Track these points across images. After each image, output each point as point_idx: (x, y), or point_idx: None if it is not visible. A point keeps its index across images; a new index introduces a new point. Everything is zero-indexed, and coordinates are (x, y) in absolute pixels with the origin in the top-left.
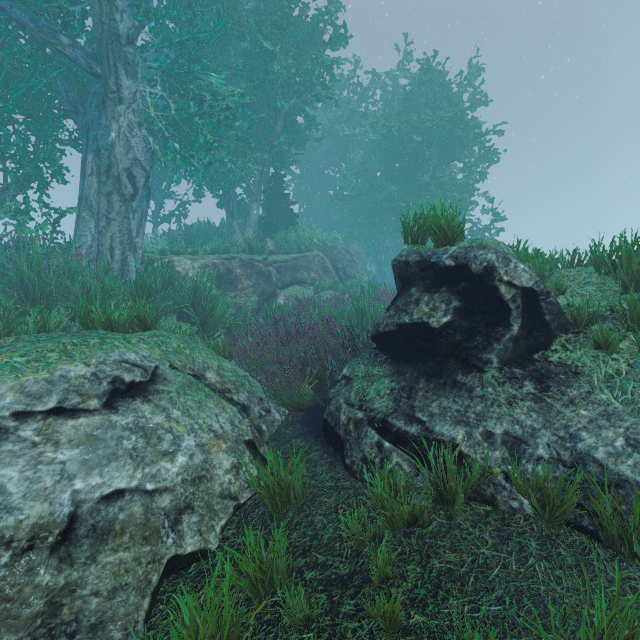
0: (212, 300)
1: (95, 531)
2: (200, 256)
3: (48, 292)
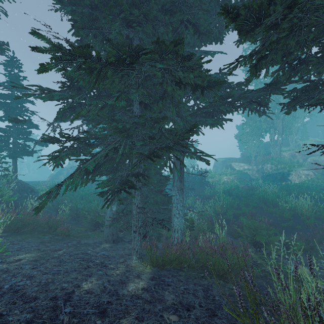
0: (301, 162)
1: (308, 175)
2: (287, 152)
3: (281, 162)
